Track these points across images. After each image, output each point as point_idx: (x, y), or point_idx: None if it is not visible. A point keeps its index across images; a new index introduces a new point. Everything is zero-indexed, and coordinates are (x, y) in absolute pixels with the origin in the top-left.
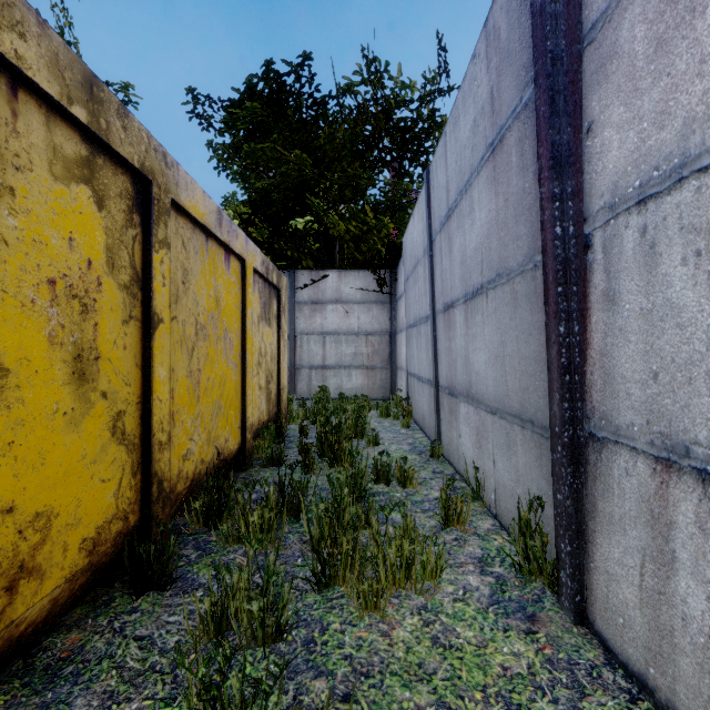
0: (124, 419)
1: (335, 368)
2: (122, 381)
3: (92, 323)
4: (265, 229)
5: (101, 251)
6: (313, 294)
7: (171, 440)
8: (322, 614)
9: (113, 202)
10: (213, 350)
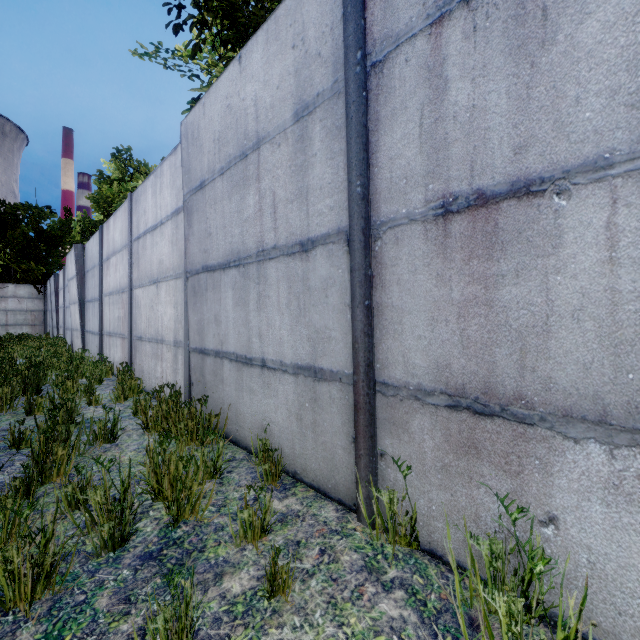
0: None
1: (14, 325)
2: None
3: None
4: None
5: None
6: (0, 293)
7: None
8: None
9: None
10: None
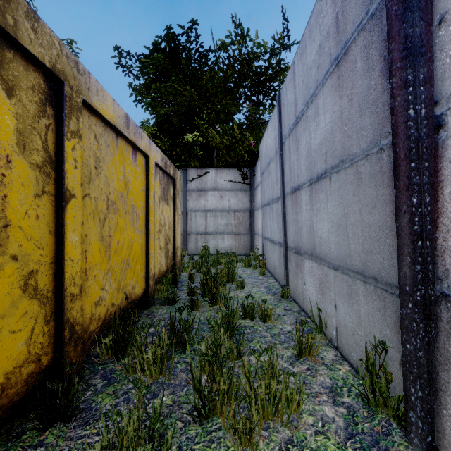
0: (37, 277)
1: (213, 234)
2: (34, 245)
3: (0, 195)
4: (167, 141)
5: (11, 133)
6: (199, 184)
7: (84, 291)
8: (202, 448)
9: (24, 93)
10: (122, 220)
